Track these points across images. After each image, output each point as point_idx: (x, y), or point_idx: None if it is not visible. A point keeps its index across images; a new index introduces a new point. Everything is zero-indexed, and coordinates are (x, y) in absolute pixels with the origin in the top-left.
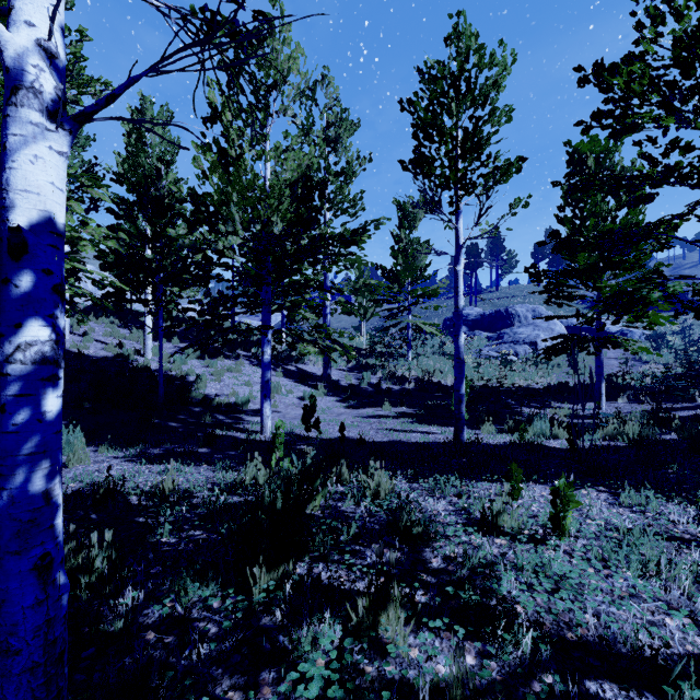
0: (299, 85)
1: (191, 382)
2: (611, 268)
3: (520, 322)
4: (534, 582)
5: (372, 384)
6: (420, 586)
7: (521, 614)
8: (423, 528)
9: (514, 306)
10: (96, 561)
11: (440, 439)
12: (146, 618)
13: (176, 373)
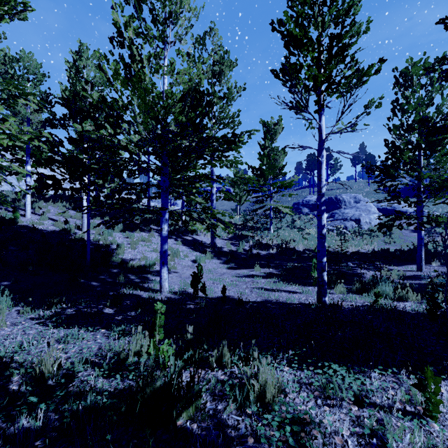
0: (190, 18)
1: (114, 249)
2: None
3: (345, 205)
4: None
5: (246, 250)
6: None
7: None
8: None
9: (341, 195)
10: None
11: (304, 301)
12: None
13: (103, 243)
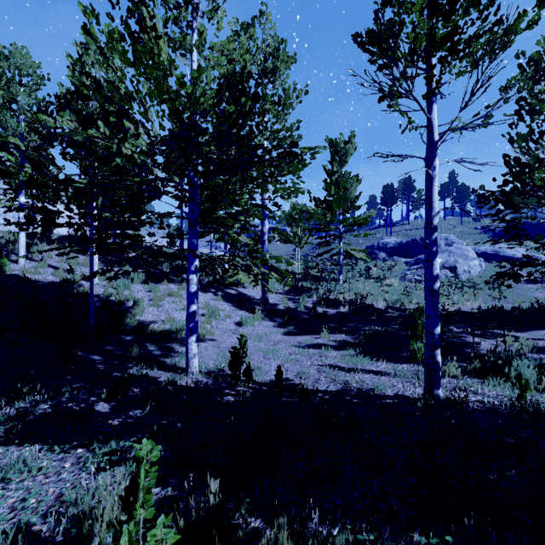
0: None
1: (129, 307)
2: None
3: None
4: None
5: (308, 307)
6: None
7: None
8: None
9: None
10: None
11: (404, 392)
12: None
13: (115, 298)
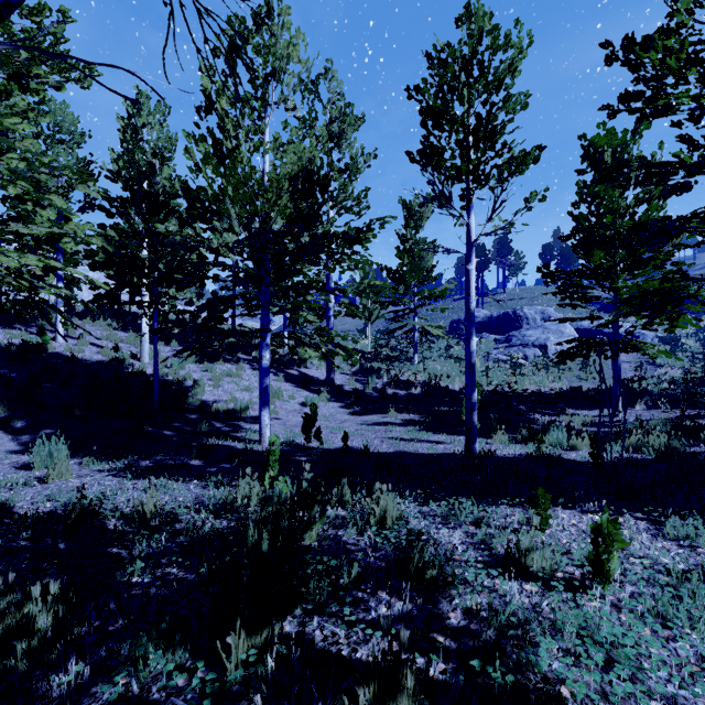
0: (299, 74)
1: (189, 387)
2: (640, 266)
3: (528, 324)
4: (580, 651)
5: (377, 389)
6: (437, 654)
7: (568, 701)
8: (438, 570)
9: (522, 308)
10: (39, 620)
11: (450, 450)
12: (92, 700)
13: (173, 378)
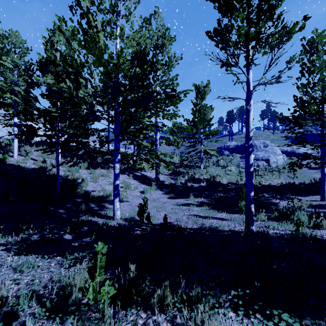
0: None
1: (79, 183)
2: None
3: (256, 149)
4: None
5: (182, 183)
6: None
7: None
8: None
9: (253, 141)
10: None
11: (234, 228)
12: None
13: (71, 177)
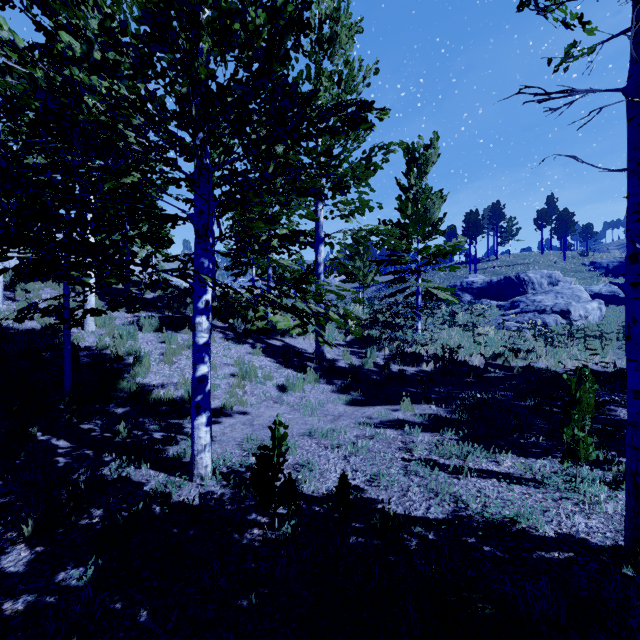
0: None
1: (130, 365)
2: None
3: (533, 289)
4: None
5: (378, 364)
6: None
7: None
8: None
9: (526, 272)
10: None
11: (578, 532)
12: None
13: (111, 352)
